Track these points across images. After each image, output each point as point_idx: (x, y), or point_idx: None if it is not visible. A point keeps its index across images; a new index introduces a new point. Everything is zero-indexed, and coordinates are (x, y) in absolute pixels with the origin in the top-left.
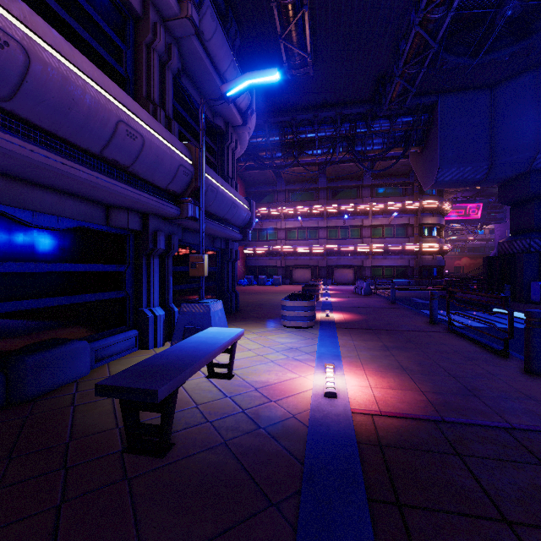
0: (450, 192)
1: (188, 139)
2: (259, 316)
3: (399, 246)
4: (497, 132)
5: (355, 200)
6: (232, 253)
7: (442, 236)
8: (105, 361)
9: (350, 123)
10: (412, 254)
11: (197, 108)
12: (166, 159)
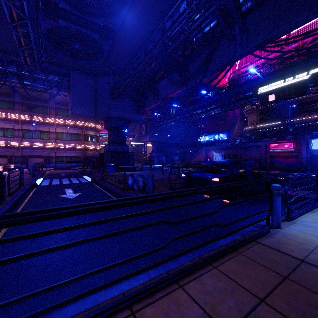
0: None
1: None
2: None
3: (73, 145)
4: (98, 97)
5: (44, 115)
6: None
7: (98, 141)
8: None
9: (17, 66)
10: (81, 150)
11: None
12: None
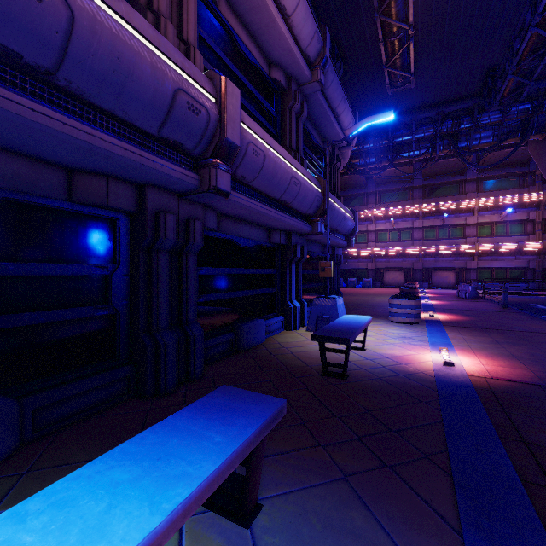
0: None
1: (308, 167)
2: (364, 313)
3: (514, 245)
4: None
5: (457, 197)
6: (338, 258)
7: None
8: (269, 335)
9: (452, 121)
10: (532, 254)
11: (313, 140)
12: (309, 193)
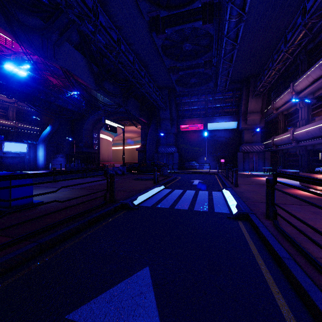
0: None
1: None
2: None
3: None
4: None
5: None
6: None
7: None
8: None
9: None
10: None
11: None
12: (315, 131)
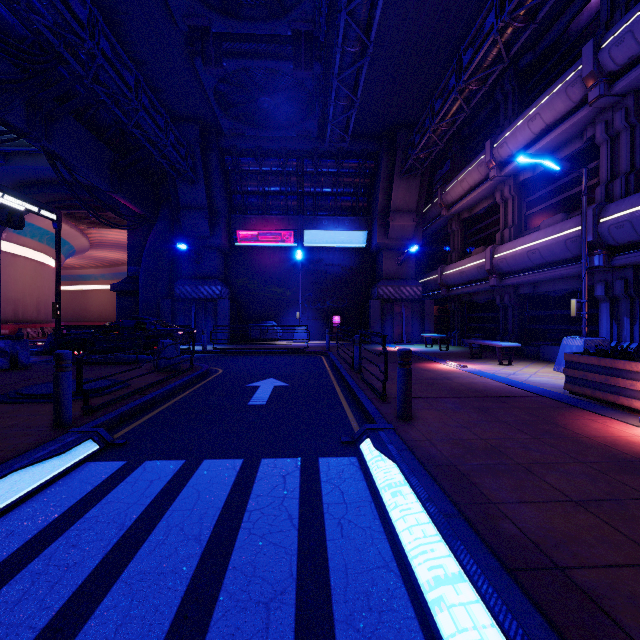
0: None
1: None
2: None
3: None
4: None
5: None
6: None
7: None
8: None
9: None
10: None
11: None
12: (554, 247)
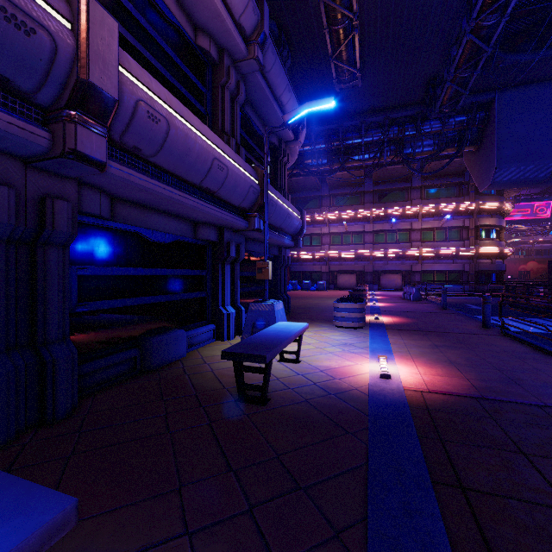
0: (513, 190)
1: (249, 158)
2: (311, 318)
3: (452, 250)
4: None
5: (403, 203)
6: (285, 259)
7: (502, 238)
8: (194, 347)
9: (398, 127)
10: (466, 259)
11: (256, 130)
12: (241, 183)
